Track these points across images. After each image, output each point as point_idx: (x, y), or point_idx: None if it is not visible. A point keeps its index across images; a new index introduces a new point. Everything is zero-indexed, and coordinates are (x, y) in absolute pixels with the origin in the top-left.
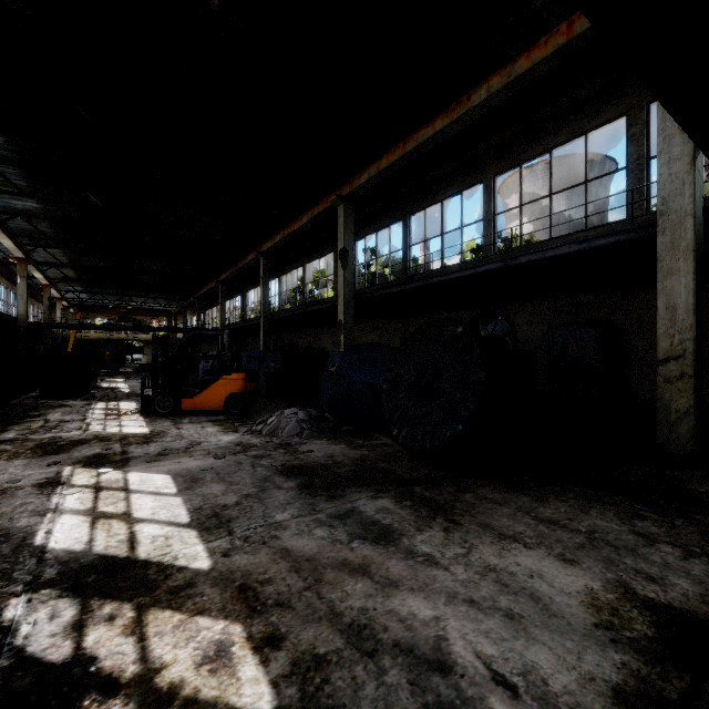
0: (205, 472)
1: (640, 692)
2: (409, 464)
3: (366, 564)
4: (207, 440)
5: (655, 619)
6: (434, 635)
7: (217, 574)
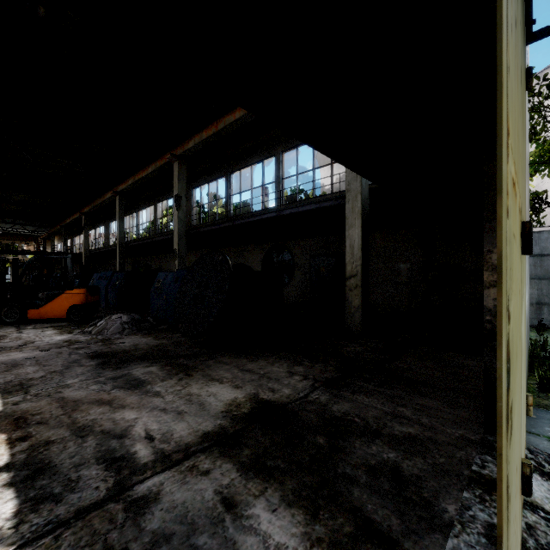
0: (27, 360)
1: (216, 433)
2: (188, 347)
3: (113, 399)
4: (41, 339)
5: (255, 406)
6: (128, 425)
7: (3, 414)
